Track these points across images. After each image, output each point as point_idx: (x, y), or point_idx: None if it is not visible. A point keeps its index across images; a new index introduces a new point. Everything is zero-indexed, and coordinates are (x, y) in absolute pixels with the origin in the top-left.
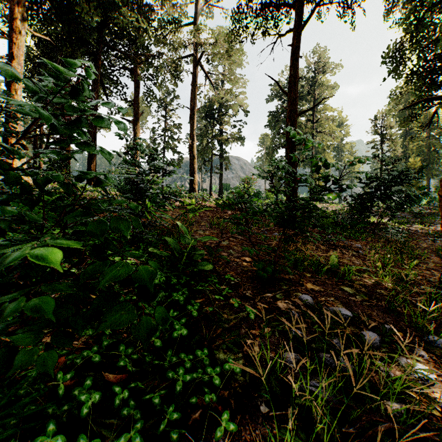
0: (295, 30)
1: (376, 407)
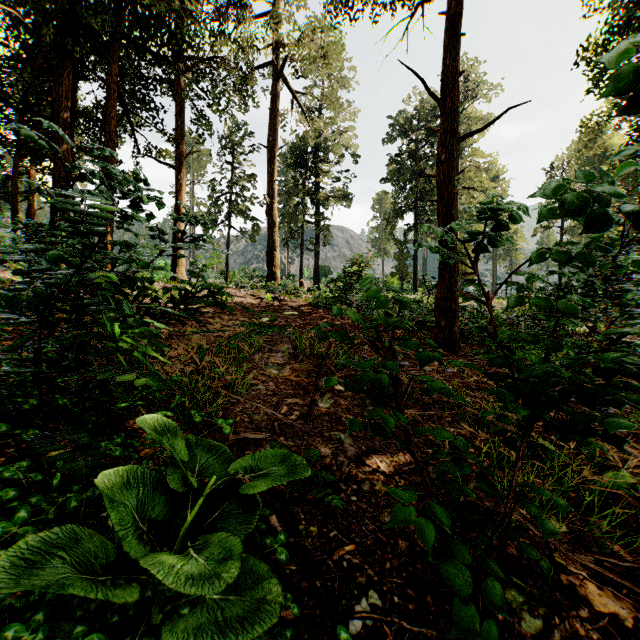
0: None
1: None
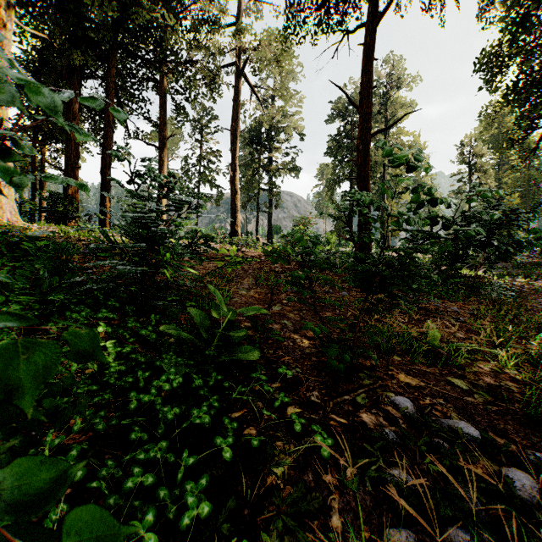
0: (369, 23)
1: None
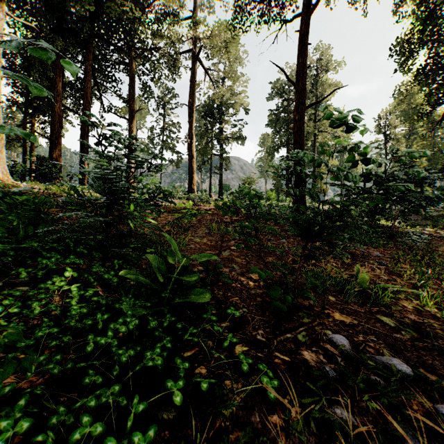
0: (303, 13)
1: None
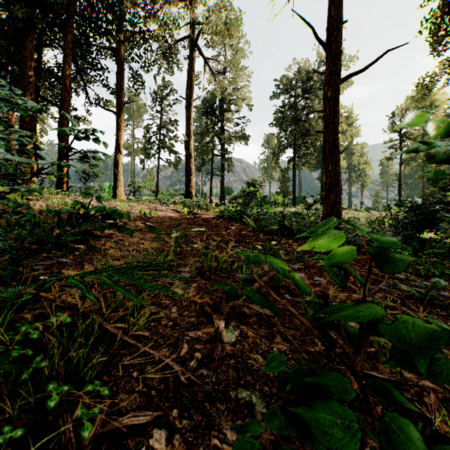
0: None
1: None
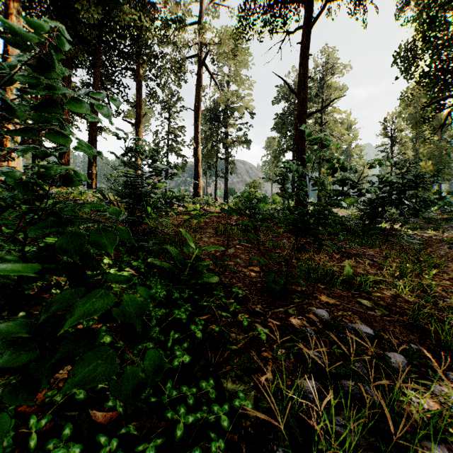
0: (305, 26)
1: (412, 450)
